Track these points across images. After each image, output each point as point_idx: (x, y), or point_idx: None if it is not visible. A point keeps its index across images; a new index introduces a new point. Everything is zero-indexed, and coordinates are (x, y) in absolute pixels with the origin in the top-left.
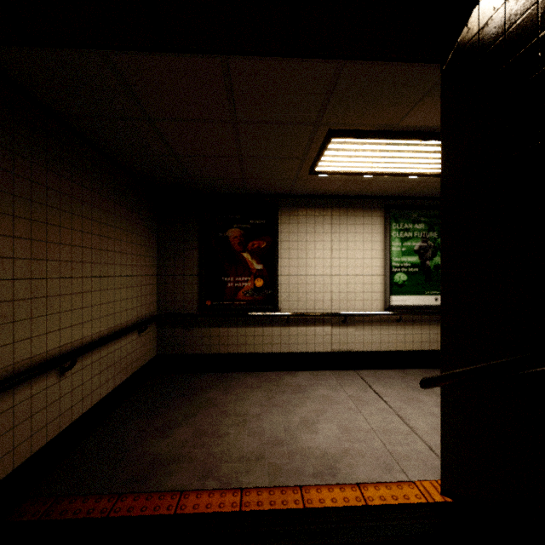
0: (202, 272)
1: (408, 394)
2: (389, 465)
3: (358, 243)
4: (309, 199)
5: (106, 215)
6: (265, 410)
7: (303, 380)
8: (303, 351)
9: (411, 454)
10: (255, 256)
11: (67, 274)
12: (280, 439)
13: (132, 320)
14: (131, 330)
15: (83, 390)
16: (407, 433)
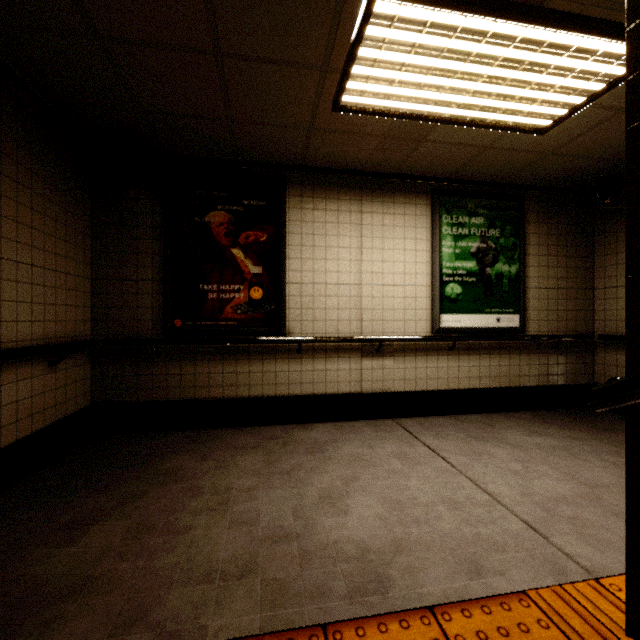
0: (167, 275)
1: (472, 446)
2: (476, 562)
3: (397, 240)
4: (330, 175)
5: None
6: (262, 480)
7: (322, 434)
8: (321, 393)
9: (505, 538)
10: (251, 254)
11: None
12: (286, 530)
13: (32, 341)
14: (21, 354)
15: None
16: (488, 504)
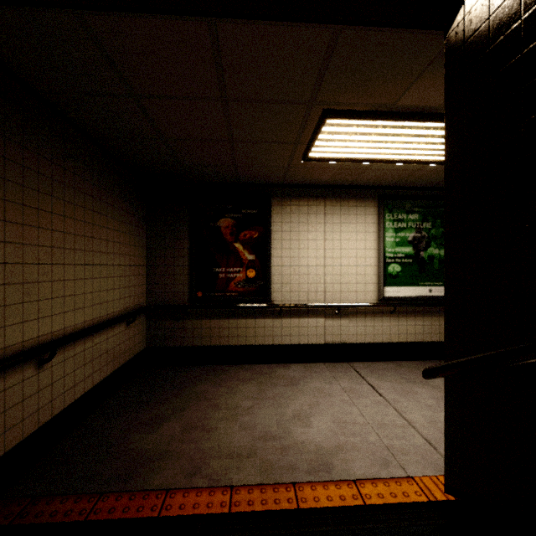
0: (193, 262)
1: (403, 386)
2: (386, 460)
3: (351, 233)
4: (302, 189)
5: (90, 200)
6: (257, 403)
7: (296, 372)
8: (296, 343)
9: (409, 448)
10: (247, 247)
11: (47, 260)
12: (272, 434)
13: (120, 311)
14: (118, 321)
15: (64, 383)
16: (403, 426)
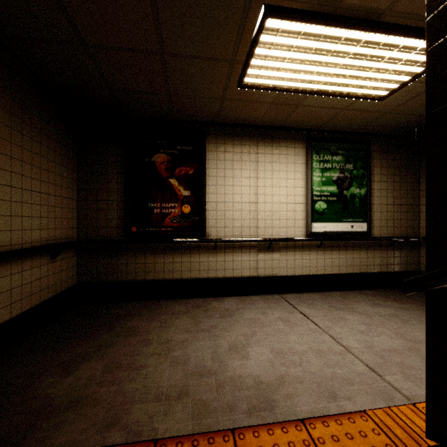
0: (127, 197)
1: (333, 314)
2: (333, 391)
3: (282, 172)
4: (236, 128)
5: None
6: (191, 335)
7: (230, 304)
8: (230, 276)
9: (353, 376)
10: (183, 182)
11: None
12: (207, 368)
13: (41, 242)
14: (35, 251)
15: None
16: (342, 353)
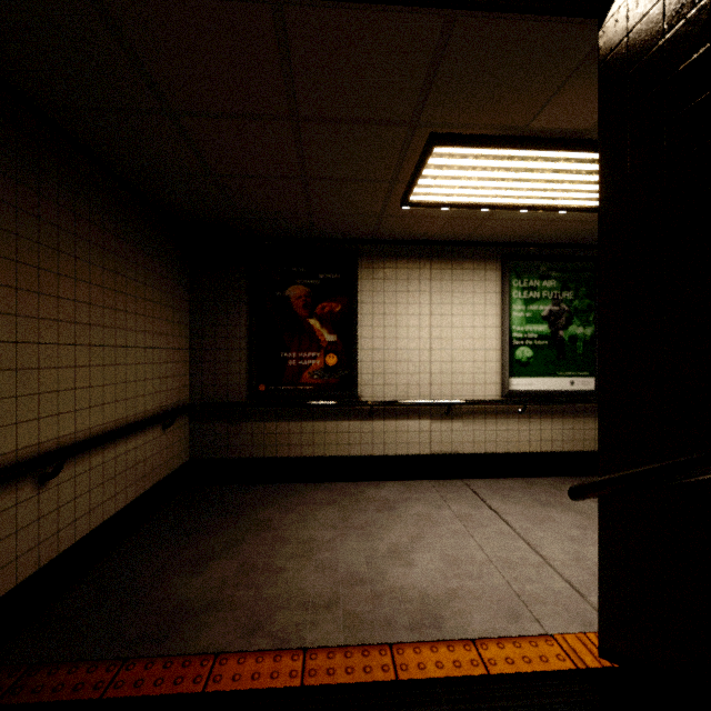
0: (253, 345)
1: (536, 511)
2: (516, 611)
3: (466, 306)
4: (400, 246)
5: (112, 258)
6: (339, 534)
7: (392, 493)
8: (392, 453)
9: (546, 595)
10: (327, 324)
11: (51, 339)
12: (361, 576)
13: (153, 410)
14: (151, 424)
15: (76, 507)
16: (538, 566)
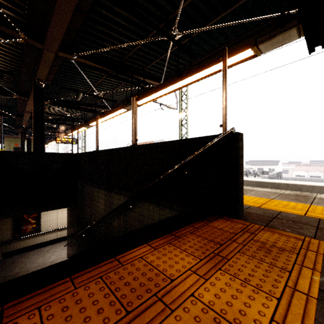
0: (14, 227)
1: None
2: (64, 258)
3: (65, 209)
4: None
5: None
6: (38, 258)
7: (49, 248)
8: (49, 240)
9: None
10: (33, 219)
11: None
12: (42, 262)
13: None
14: None
15: None
16: None
